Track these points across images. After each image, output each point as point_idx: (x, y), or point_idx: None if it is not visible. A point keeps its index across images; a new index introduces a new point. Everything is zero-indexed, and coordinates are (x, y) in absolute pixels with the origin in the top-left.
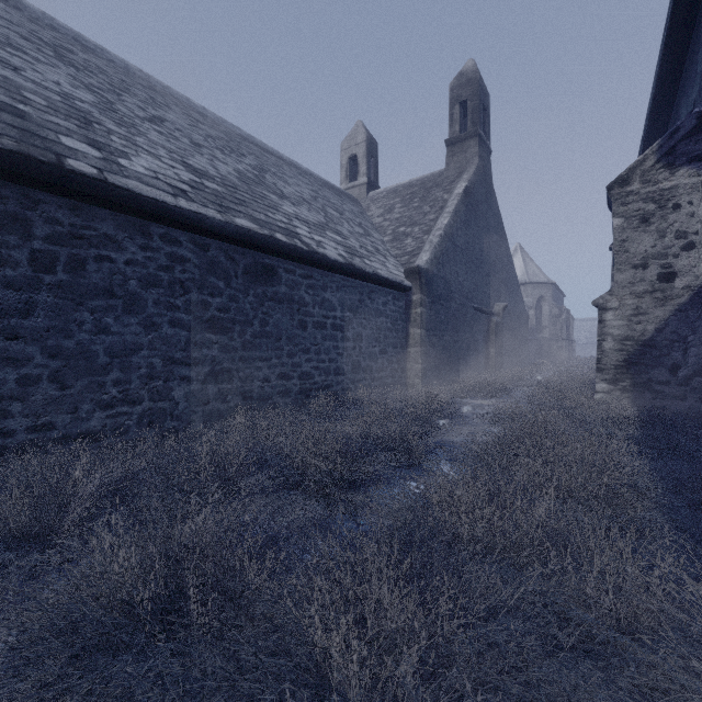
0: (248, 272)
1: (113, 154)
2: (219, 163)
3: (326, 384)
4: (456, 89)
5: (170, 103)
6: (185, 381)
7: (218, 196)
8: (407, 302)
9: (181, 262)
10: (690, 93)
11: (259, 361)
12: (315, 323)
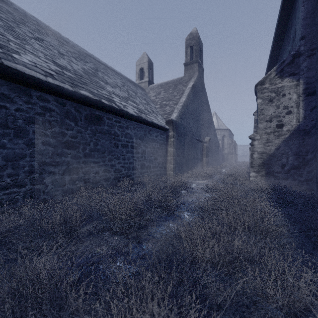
0: (87, 118)
1: (9, 51)
2: (73, 64)
3: (128, 174)
4: (188, 40)
5: (48, 33)
6: (52, 174)
7: (71, 79)
8: (167, 135)
9: (49, 111)
10: (287, 47)
11: (93, 163)
12: (122, 144)
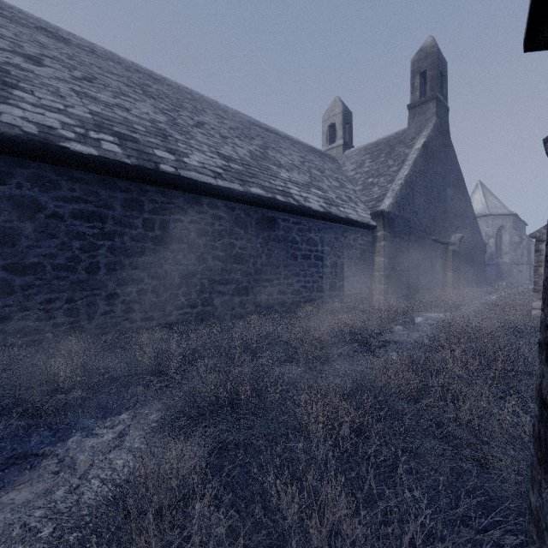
0: (258, 223)
1: (180, 155)
2: (238, 148)
3: (310, 298)
4: (417, 63)
5: (205, 108)
6: (221, 294)
7: (239, 174)
8: (373, 237)
9: (219, 219)
10: None
11: (265, 282)
12: (303, 255)
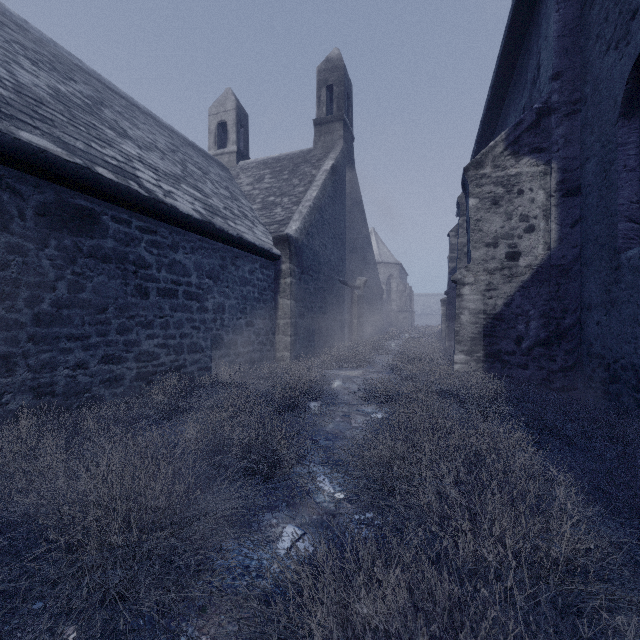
0: (46, 213)
1: None
2: (22, 71)
3: (177, 365)
4: (324, 73)
5: None
6: None
7: None
8: (276, 271)
9: None
10: (519, 101)
11: (67, 340)
12: (161, 289)
